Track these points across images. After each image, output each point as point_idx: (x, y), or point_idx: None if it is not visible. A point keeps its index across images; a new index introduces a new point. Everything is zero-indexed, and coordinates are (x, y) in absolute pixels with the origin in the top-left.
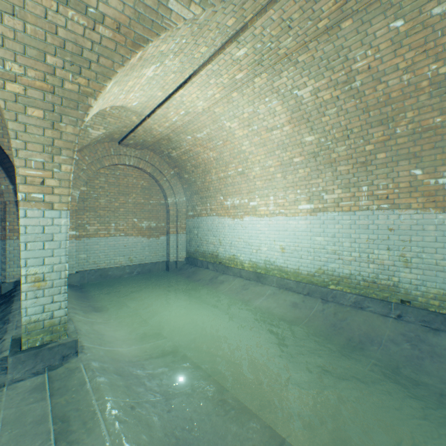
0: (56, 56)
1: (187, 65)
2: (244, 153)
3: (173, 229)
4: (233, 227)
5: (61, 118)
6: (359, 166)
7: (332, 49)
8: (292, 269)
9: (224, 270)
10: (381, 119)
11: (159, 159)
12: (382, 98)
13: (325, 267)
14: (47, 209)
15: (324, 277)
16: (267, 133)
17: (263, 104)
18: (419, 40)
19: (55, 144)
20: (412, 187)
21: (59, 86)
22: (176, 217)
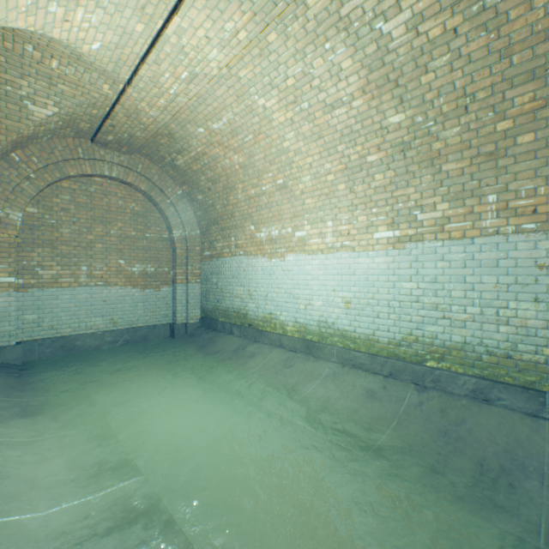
0: None
1: None
2: (286, 154)
3: (181, 276)
4: (270, 271)
5: None
6: (482, 160)
7: None
8: (363, 334)
9: (255, 337)
10: (533, 68)
11: (158, 170)
12: (542, 24)
13: (418, 332)
14: None
15: (417, 347)
16: (326, 114)
17: (321, 56)
18: None
19: None
20: None
21: None
22: (186, 258)
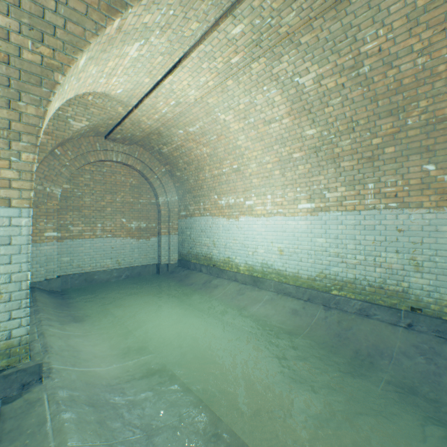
0: (9, 16)
1: (177, 45)
2: (239, 149)
3: (164, 230)
4: (228, 228)
5: (20, 95)
6: (365, 161)
7: (340, 28)
8: (291, 273)
9: (218, 274)
10: (391, 109)
11: (149, 155)
12: (393, 85)
13: (327, 271)
14: (2, 206)
15: (326, 281)
16: (265, 126)
17: (261, 93)
18: (439, 16)
19: (12, 127)
20: (424, 183)
21: (15, 55)
22: (168, 217)
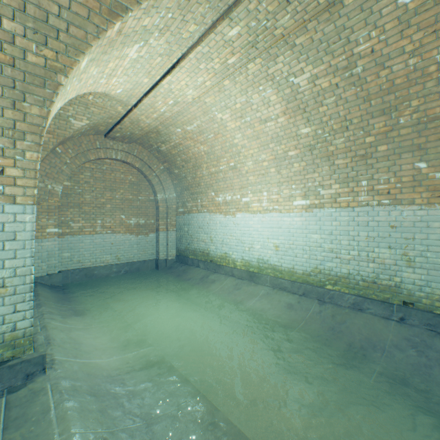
0: (14, 21)
1: (175, 46)
2: (236, 147)
3: (162, 226)
4: (225, 224)
5: (24, 96)
6: (358, 159)
7: (333, 29)
8: (286, 268)
9: (215, 269)
10: (383, 108)
11: (148, 153)
12: (385, 85)
13: (321, 266)
14: (7, 203)
15: (320, 276)
16: (261, 125)
17: (257, 93)
18: (430, 19)
19: (17, 127)
20: (416, 181)
21: (20, 57)
22: (166, 213)
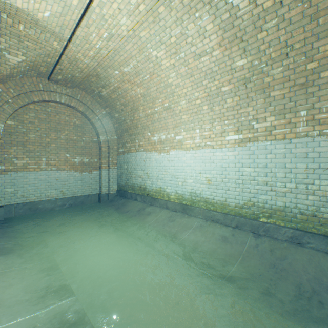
0: None
1: None
2: (170, 87)
3: (105, 164)
4: (160, 161)
5: None
6: (297, 88)
7: None
8: (219, 201)
9: (151, 202)
10: None
11: (91, 98)
12: None
13: (255, 199)
14: None
15: (254, 209)
16: (195, 61)
17: (193, 21)
18: None
19: None
20: None
21: None
22: (108, 153)
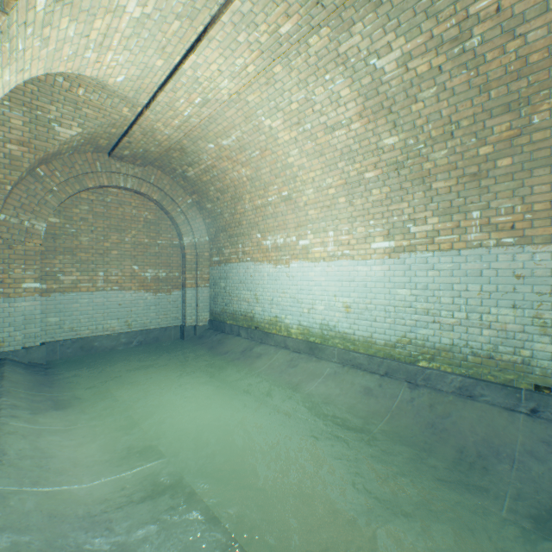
0: None
1: (200, 1)
2: (291, 168)
3: (190, 281)
4: (275, 277)
5: None
6: (467, 180)
7: None
8: (361, 337)
9: (262, 338)
10: (508, 102)
11: (170, 181)
12: (514, 65)
13: (412, 335)
14: None
15: (410, 348)
16: (327, 135)
17: (322, 85)
18: None
19: None
20: None
21: None
22: (195, 263)
